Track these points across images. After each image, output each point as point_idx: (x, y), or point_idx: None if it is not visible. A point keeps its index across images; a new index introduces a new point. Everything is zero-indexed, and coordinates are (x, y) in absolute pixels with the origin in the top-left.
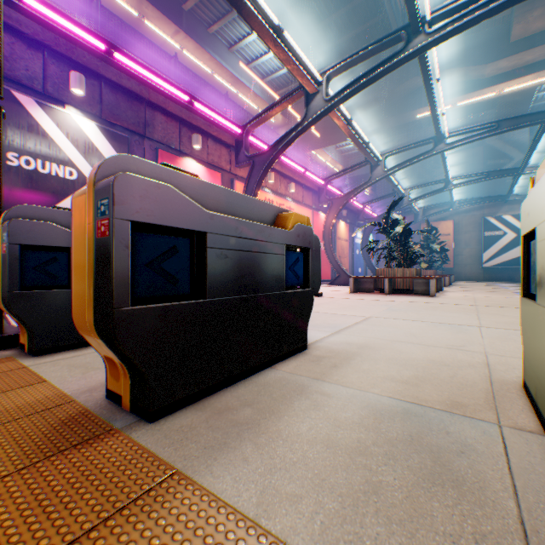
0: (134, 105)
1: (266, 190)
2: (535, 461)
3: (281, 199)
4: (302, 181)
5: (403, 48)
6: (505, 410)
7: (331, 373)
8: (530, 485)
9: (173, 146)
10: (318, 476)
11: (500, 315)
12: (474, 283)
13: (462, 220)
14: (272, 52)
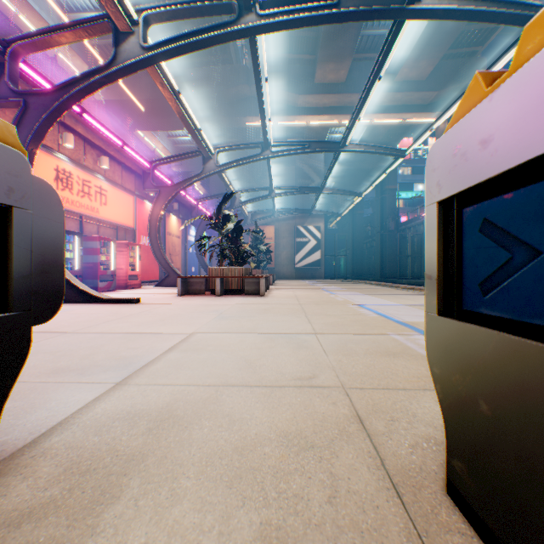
0: None
1: (61, 156)
2: None
3: (87, 174)
4: (122, 158)
5: (235, 19)
6: None
7: None
8: None
9: None
10: None
11: (325, 315)
12: (291, 281)
13: (282, 227)
14: None
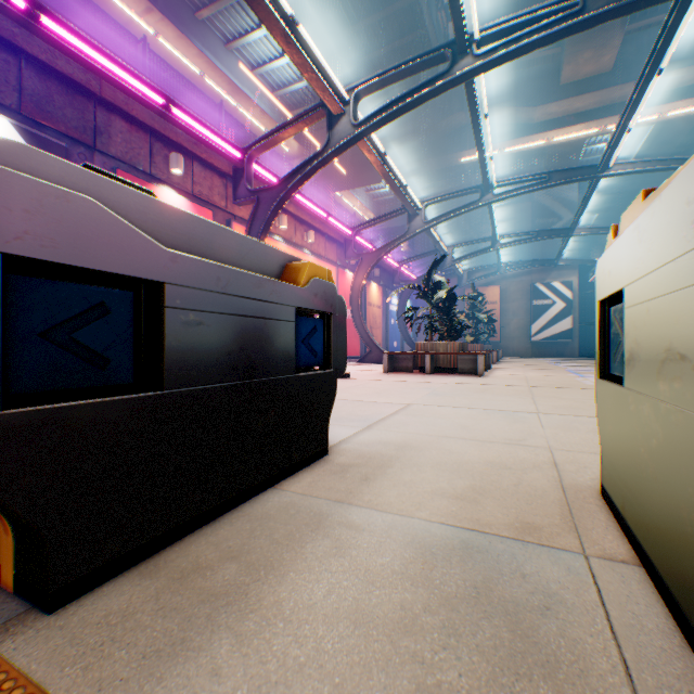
0: (78, 100)
1: (277, 238)
2: (640, 610)
3: (297, 251)
4: (324, 230)
5: (448, 69)
6: (587, 530)
7: (361, 490)
8: (643, 656)
9: (140, 168)
10: (340, 690)
11: (557, 398)
12: (523, 360)
13: (510, 287)
14: (284, 51)
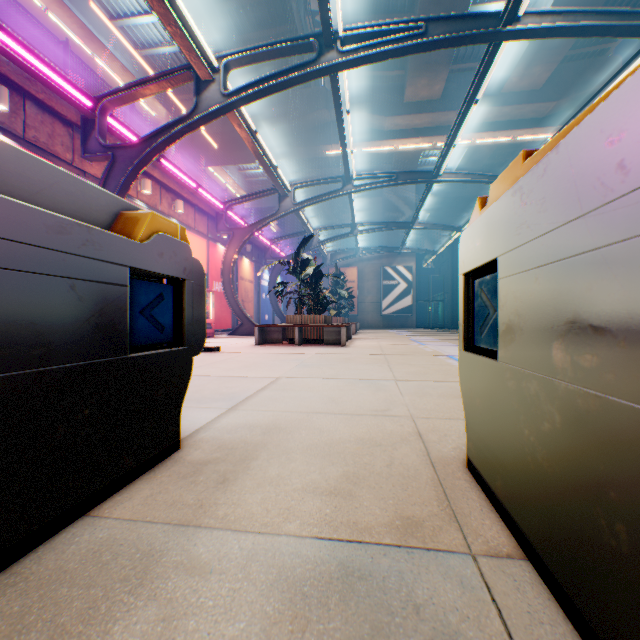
0: None
1: (140, 203)
2: (548, 635)
3: None
4: (195, 201)
5: (316, 59)
6: (466, 516)
7: (216, 500)
8: None
9: None
10: None
11: (408, 364)
12: (377, 331)
13: (366, 268)
14: None
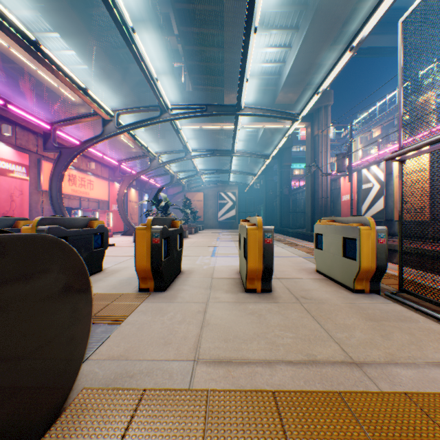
0: None
1: (71, 167)
2: None
3: (84, 174)
4: (101, 160)
5: (159, 116)
6: None
7: (111, 275)
8: None
9: None
10: (104, 288)
11: (191, 250)
12: (211, 231)
13: (209, 193)
14: (80, 98)
